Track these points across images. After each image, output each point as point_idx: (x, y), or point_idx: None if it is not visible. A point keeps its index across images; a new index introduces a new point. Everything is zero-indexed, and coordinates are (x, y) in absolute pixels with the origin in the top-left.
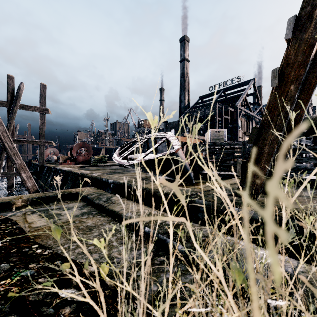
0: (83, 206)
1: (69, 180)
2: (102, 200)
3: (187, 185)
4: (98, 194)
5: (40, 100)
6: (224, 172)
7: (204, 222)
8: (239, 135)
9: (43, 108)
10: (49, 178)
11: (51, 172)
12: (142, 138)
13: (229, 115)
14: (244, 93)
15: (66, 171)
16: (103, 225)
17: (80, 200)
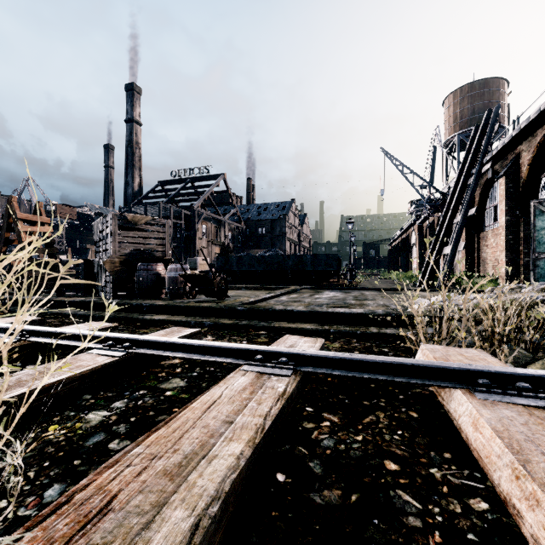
0: None
1: None
2: None
3: None
4: None
5: None
6: None
7: None
8: (203, 245)
9: None
10: None
11: None
12: None
13: (182, 219)
14: (207, 191)
15: None
16: None
17: None
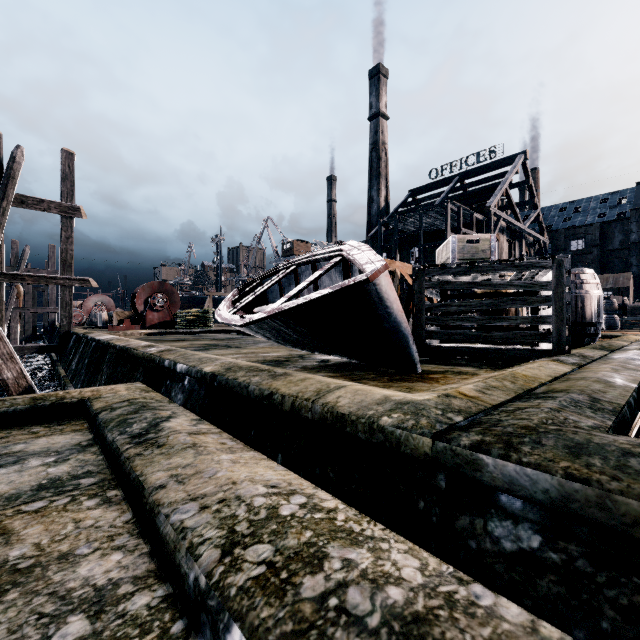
0: (73, 448)
1: (105, 363)
2: (129, 431)
3: (405, 380)
4: (134, 408)
5: (61, 186)
6: (486, 345)
7: (531, 575)
8: None
9: (69, 205)
10: (75, 358)
11: (80, 345)
12: (285, 266)
13: (472, 228)
14: (504, 181)
15: (100, 343)
16: (70, 561)
17: (83, 426)
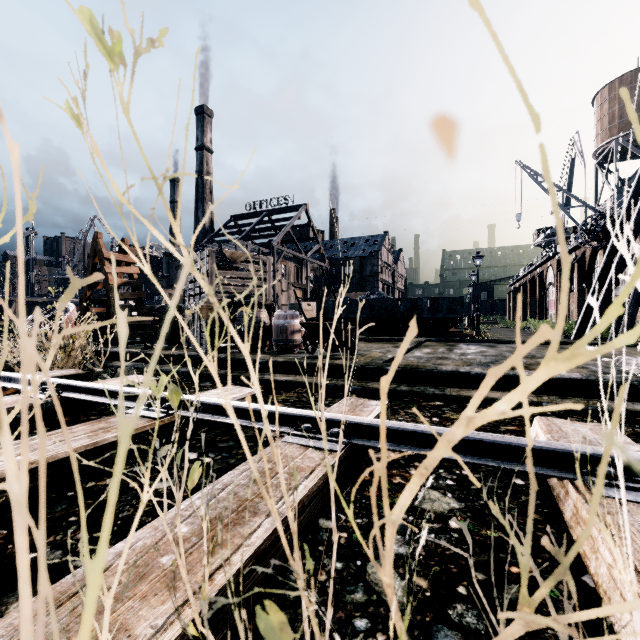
0: None
1: None
2: None
3: None
4: None
5: None
6: None
7: None
8: (283, 288)
9: None
10: None
11: None
12: None
13: None
14: (288, 225)
15: None
16: None
17: None
